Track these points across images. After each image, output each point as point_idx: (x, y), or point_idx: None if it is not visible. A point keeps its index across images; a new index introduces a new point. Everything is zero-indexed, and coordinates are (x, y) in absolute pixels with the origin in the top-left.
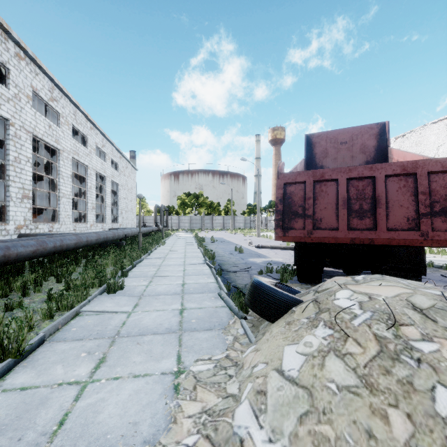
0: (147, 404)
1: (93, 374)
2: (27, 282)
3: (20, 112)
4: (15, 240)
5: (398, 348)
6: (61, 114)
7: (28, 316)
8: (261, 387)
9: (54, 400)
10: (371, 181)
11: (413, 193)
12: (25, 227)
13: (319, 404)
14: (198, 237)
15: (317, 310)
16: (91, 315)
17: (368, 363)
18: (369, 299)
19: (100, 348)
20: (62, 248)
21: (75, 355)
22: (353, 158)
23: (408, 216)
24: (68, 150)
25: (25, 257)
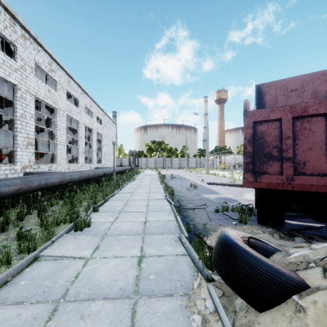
0: None
1: None
2: (9, 217)
3: (25, 80)
4: (8, 179)
5: None
6: (58, 82)
7: None
8: None
9: None
10: None
11: None
12: (29, 167)
13: None
14: (160, 175)
15: None
16: (49, 260)
17: None
18: None
19: (35, 324)
20: (47, 185)
21: None
22: None
23: None
24: (64, 109)
25: (9, 195)
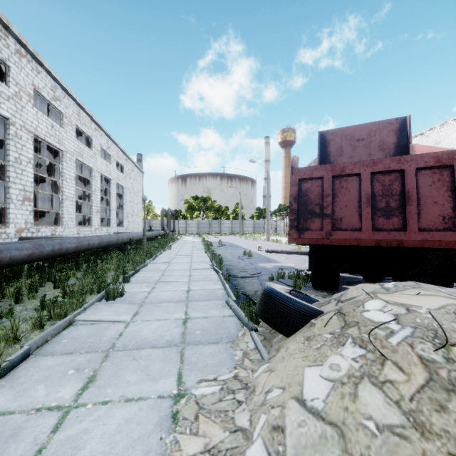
0: (138, 437)
1: (78, 397)
2: (21, 288)
3: (21, 111)
4: (11, 243)
5: (453, 376)
6: (64, 114)
7: (14, 325)
8: (278, 421)
9: (28, 431)
10: (399, 176)
11: (450, 187)
12: (26, 230)
13: (354, 449)
14: (205, 242)
15: (342, 324)
16: (85, 324)
17: (415, 395)
18: (407, 311)
19: (91, 364)
20: (61, 251)
21: (61, 372)
22: (371, 156)
23: (443, 215)
24: (72, 151)
25: (19, 261)
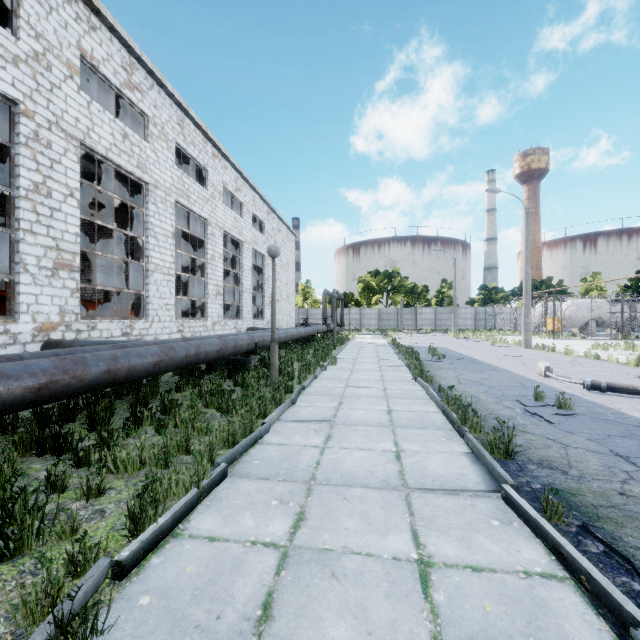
0: None
1: None
2: None
3: (50, 94)
4: None
5: None
6: (150, 119)
7: None
8: None
9: None
10: None
11: None
12: (63, 327)
13: None
14: (401, 348)
15: None
16: None
17: None
18: None
19: None
20: None
21: None
22: None
23: None
24: (167, 187)
25: None
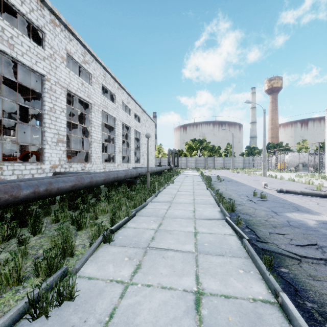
0: None
1: None
2: None
3: (55, 70)
4: (0, 182)
5: None
6: (92, 75)
7: None
8: None
9: None
10: None
11: None
12: (60, 166)
13: None
14: (204, 176)
15: None
16: None
17: None
18: None
19: None
20: (50, 192)
21: None
22: None
23: None
24: (99, 104)
25: None
